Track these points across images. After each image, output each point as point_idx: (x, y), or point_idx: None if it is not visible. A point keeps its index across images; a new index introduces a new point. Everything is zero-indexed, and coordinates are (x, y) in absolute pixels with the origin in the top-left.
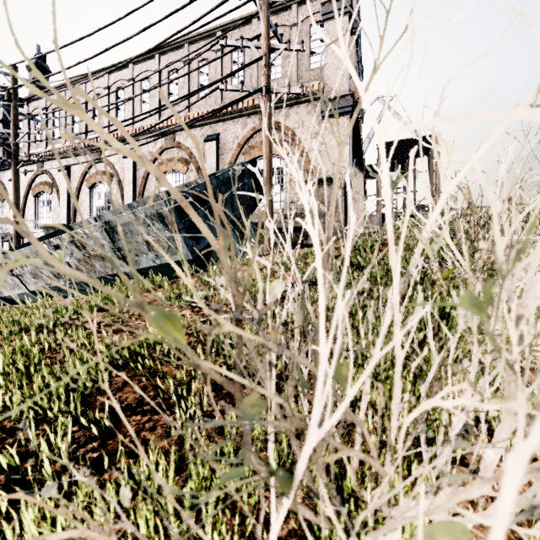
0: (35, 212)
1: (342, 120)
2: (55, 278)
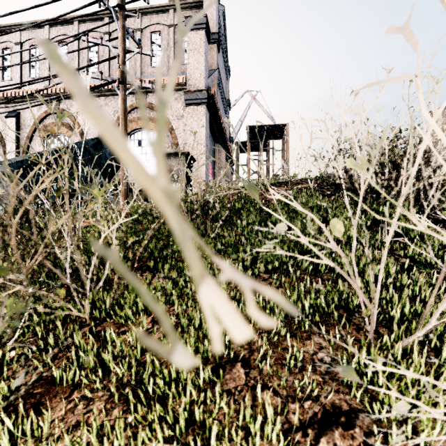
0: None
1: (200, 108)
2: None
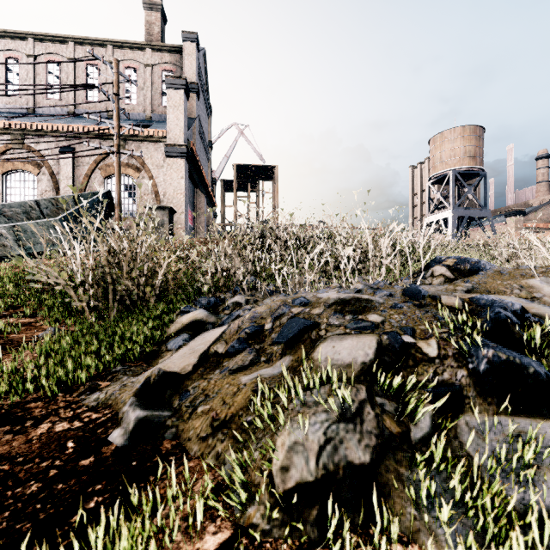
0: None
1: (180, 161)
2: None
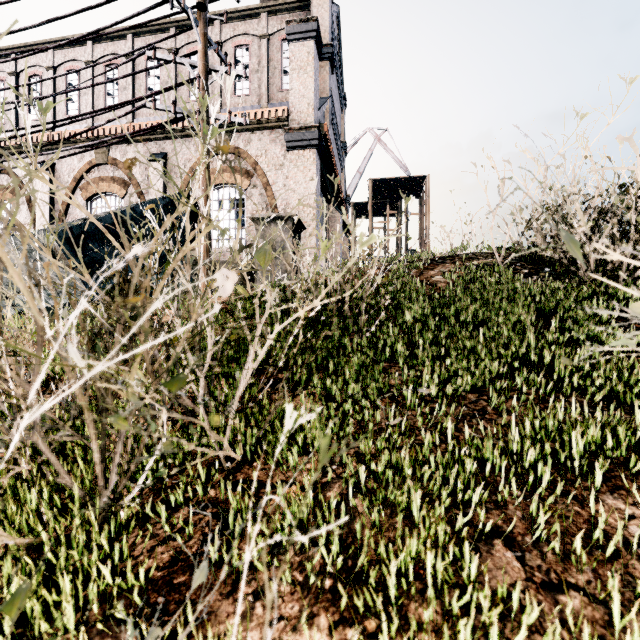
0: None
1: (309, 153)
2: None
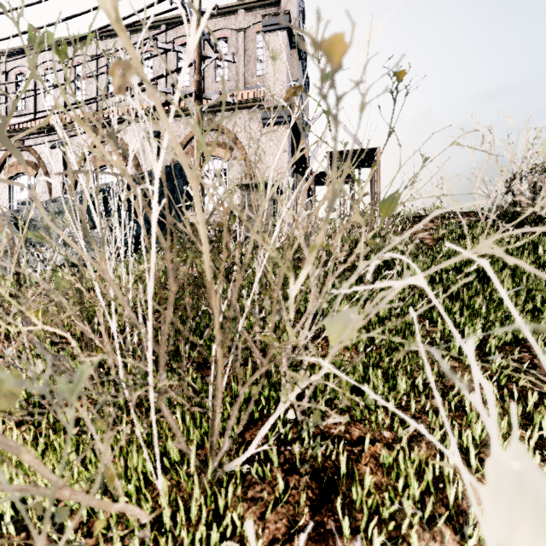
0: None
1: (282, 128)
2: None
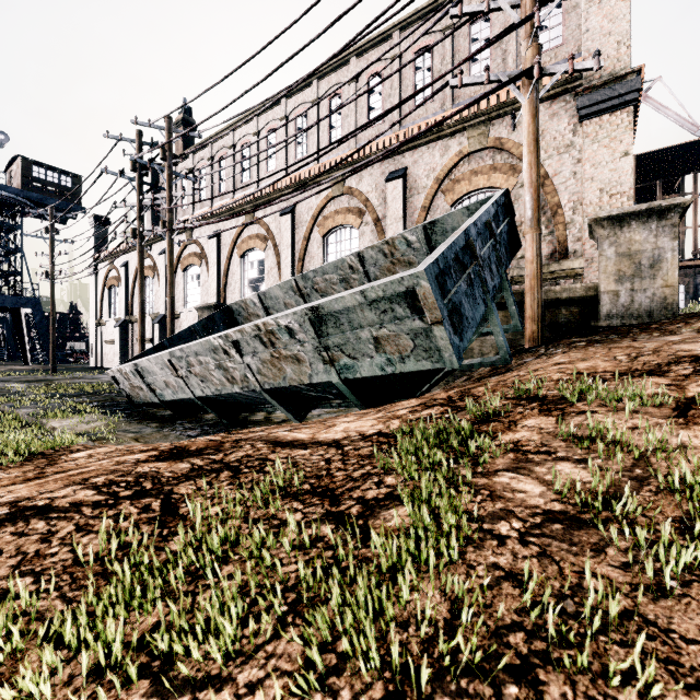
0: (184, 288)
1: (619, 116)
2: (228, 382)
